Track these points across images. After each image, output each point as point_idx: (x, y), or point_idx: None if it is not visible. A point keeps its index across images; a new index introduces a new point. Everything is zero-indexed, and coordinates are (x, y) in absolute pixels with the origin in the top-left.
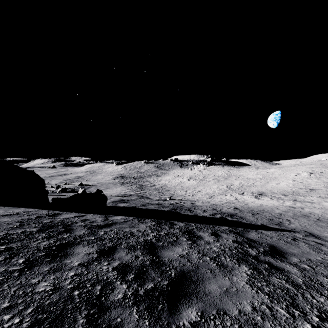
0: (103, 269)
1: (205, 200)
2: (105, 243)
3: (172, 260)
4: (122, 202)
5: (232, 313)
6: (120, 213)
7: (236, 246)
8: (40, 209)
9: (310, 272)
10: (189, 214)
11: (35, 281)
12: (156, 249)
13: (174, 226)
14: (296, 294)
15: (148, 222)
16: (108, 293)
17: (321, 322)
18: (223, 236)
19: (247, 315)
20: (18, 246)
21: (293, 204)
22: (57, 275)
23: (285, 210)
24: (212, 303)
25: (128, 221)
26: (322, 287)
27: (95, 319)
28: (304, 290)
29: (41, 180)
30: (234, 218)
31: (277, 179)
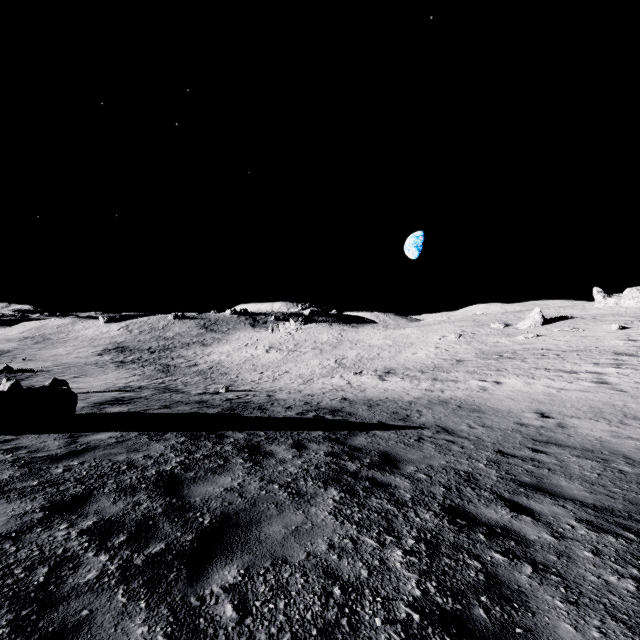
0: (57, 537)
1: (294, 389)
2: (65, 488)
3: (210, 498)
4: (117, 404)
5: (297, 559)
6: (109, 427)
7: (328, 461)
8: None
9: (425, 483)
10: (259, 417)
11: None
12: (180, 485)
13: (225, 440)
14: (396, 515)
15: (171, 438)
16: (65, 576)
17: (416, 544)
18: (311, 447)
19: (319, 558)
20: None
21: (432, 385)
22: None
23: (419, 396)
24: (267, 552)
25: (127, 441)
26: (433, 500)
27: (31, 622)
28: (409, 508)
29: None
30: (338, 416)
31: (413, 346)
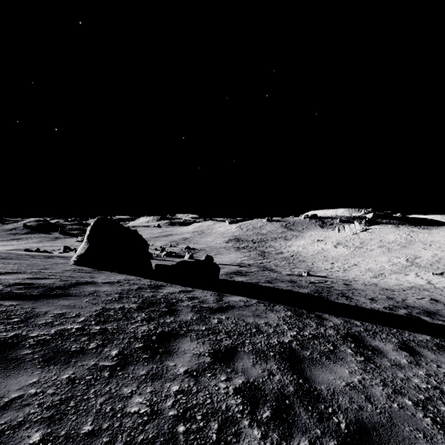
0: (220, 389)
1: (368, 281)
2: (220, 339)
3: (335, 391)
4: (239, 275)
5: None
6: (238, 292)
7: None
8: (142, 278)
9: None
10: (347, 304)
11: (127, 392)
12: (300, 363)
13: (324, 322)
14: None
15: (280, 310)
16: (230, 443)
17: None
18: (425, 355)
19: None
20: (114, 329)
21: None
22: (155, 386)
23: None
24: None
25: (251, 306)
26: None
27: None
28: None
29: (144, 241)
30: (438, 320)
31: None
